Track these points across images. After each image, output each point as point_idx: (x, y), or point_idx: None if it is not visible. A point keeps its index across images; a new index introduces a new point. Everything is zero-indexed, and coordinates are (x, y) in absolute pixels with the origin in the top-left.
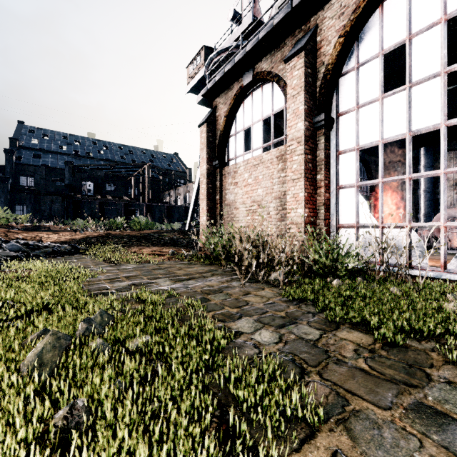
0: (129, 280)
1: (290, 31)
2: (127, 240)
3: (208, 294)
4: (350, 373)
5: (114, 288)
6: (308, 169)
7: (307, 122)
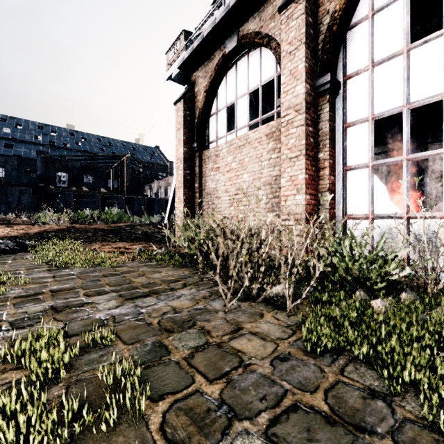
0: (52, 299)
1: None
2: (91, 235)
3: (170, 332)
4: None
5: (11, 320)
6: (309, 145)
7: (308, 85)
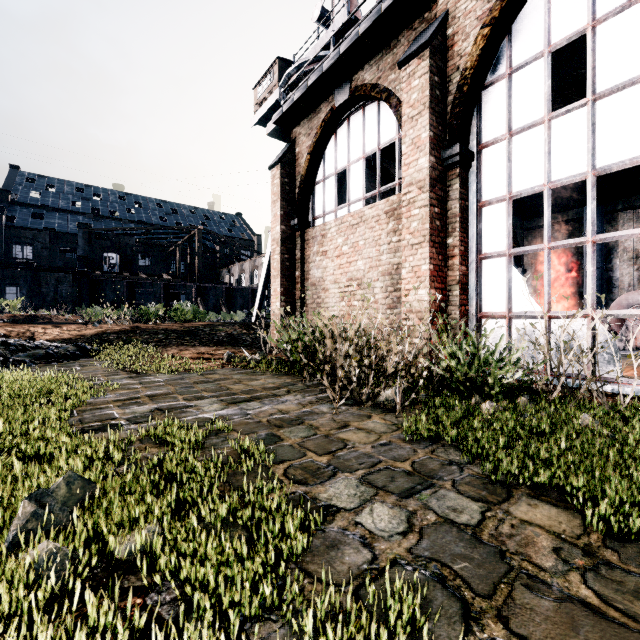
0: (153, 403)
1: (406, 22)
2: (163, 338)
3: (280, 427)
4: (564, 616)
5: (125, 417)
6: (435, 229)
7: (433, 157)
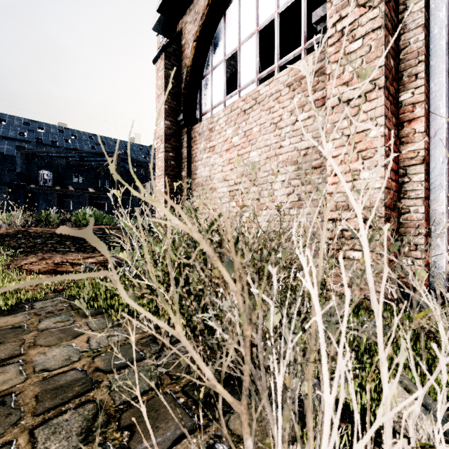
0: None
1: None
2: (39, 242)
3: None
4: None
5: None
6: (389, 71)
7: None
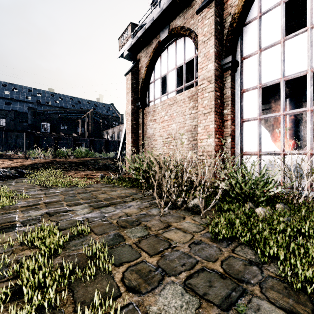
0: (46, 208)
1: None
2: (67, 166)
3: (124, 228)
4: None
5: (21, 220)
6: (217, 104)
7: (216, 63)
